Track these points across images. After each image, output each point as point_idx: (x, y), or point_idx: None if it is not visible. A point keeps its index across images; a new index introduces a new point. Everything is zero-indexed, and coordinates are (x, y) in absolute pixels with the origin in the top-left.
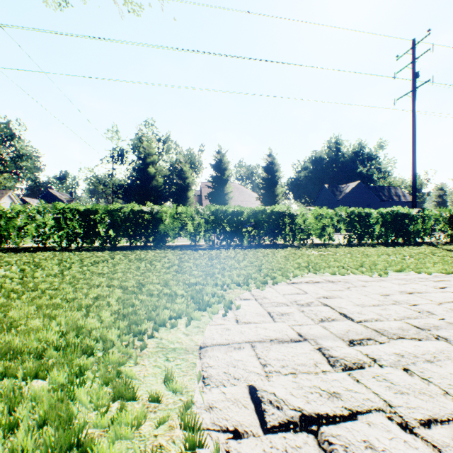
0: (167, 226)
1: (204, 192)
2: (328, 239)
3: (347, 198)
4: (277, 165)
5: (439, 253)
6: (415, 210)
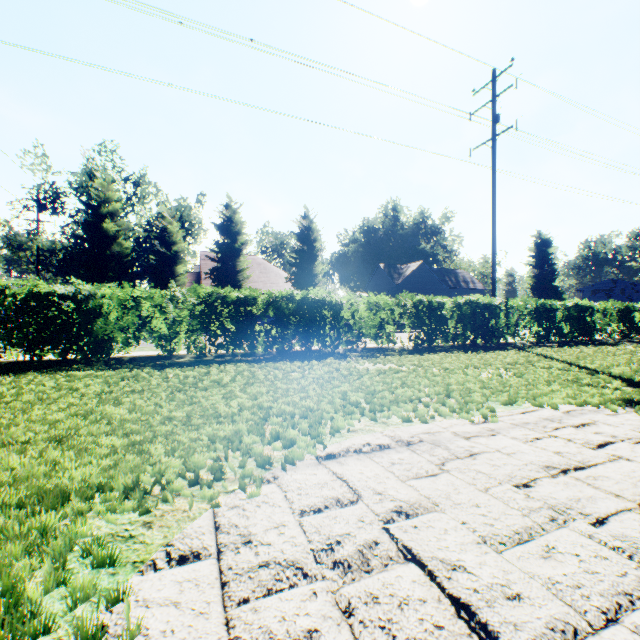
0: (111, 324)
1: (206, 268)
2: (388, 342)
3: (408, 283)
4: (317, 231)
5: (540, 363)
6: (497, 300)
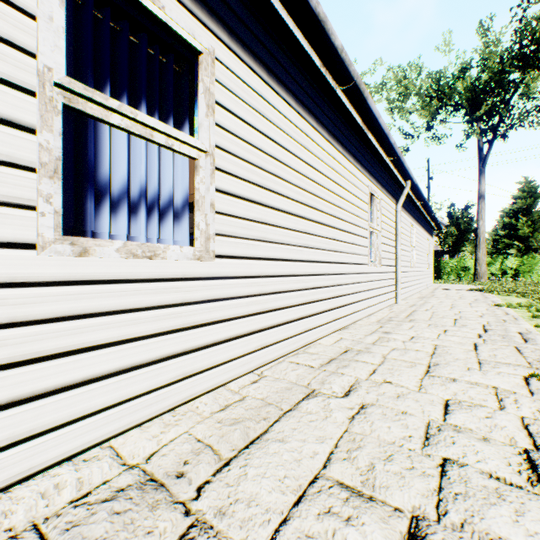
0: None
1: None
2: None
3: None
4: None
5: None
6: None
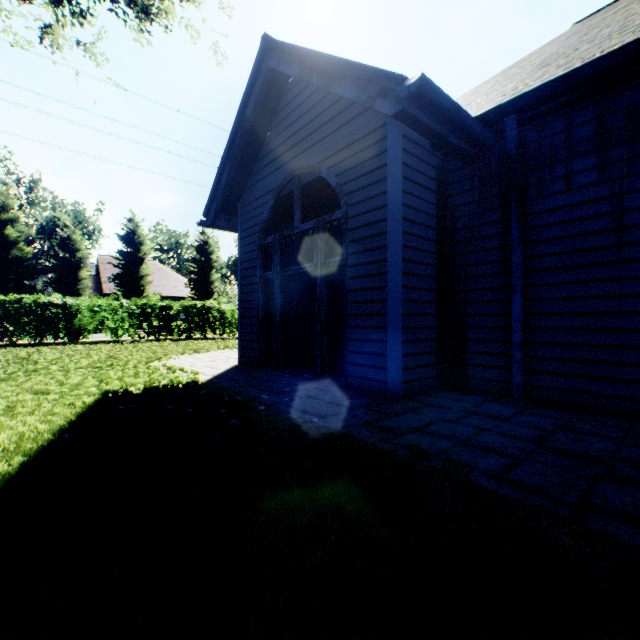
0: (84, 321)
1: (106, 271)
2: None
3: None
4: (213, 246)
5: None
6: None
